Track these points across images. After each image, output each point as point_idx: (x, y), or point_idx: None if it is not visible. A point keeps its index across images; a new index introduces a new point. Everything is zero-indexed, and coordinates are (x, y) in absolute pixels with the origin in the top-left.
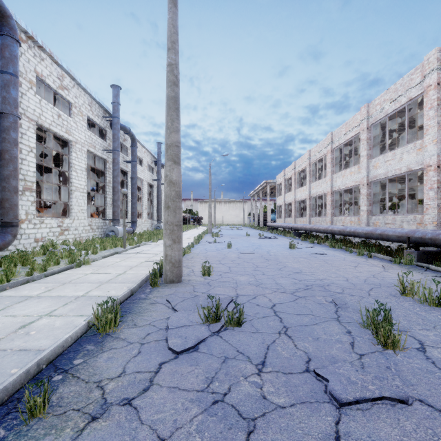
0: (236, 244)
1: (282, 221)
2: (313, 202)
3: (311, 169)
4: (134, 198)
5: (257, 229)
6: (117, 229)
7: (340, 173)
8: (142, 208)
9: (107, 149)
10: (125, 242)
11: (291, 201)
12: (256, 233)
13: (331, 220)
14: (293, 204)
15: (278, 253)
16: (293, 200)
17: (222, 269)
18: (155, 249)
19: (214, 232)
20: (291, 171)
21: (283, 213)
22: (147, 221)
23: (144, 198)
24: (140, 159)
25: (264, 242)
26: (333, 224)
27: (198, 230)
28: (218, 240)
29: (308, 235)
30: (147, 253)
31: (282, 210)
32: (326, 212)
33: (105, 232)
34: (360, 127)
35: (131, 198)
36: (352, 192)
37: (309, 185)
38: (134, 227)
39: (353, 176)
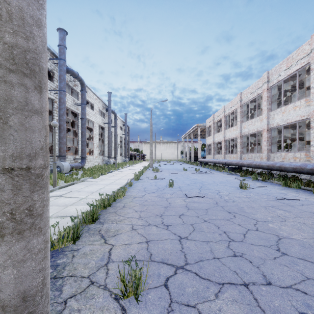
0: (177, 181)
1: (211, 157)
2: (244, 140)
3: (242, 110)
4: (83, 136)
5: (190, 163)
6: (62, 164)
7: (279, 110)
8: (93, 146)
9: (54, 89)
10: (54, 180)
11: (220, 140)
12: (191, 167)
13: (267, 156)
14: (223, 143)
15: (234, 198)
16: (223, 139)
17: (167, 251)
18: (88, 188)
19: (155, 166)
20: (221, 114)
21: (212, 151)
22: (99, 157)
23: (95, 137)
24: (92, 105)
25: (204, 178)
26: (269, 160)
27: (142, 164)
28: (158, 176)
29: (242, 170)
30: (70, 197)
31: (211, 148)
32: (247, 150)
33: (51, 168)
34: (311, 56)
35: (81, 136)
36: (281, 131)
37: (240, 125)
38: (83, 162)
39: (297, 111)
